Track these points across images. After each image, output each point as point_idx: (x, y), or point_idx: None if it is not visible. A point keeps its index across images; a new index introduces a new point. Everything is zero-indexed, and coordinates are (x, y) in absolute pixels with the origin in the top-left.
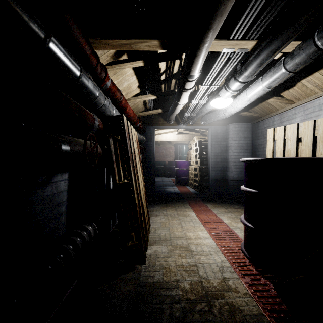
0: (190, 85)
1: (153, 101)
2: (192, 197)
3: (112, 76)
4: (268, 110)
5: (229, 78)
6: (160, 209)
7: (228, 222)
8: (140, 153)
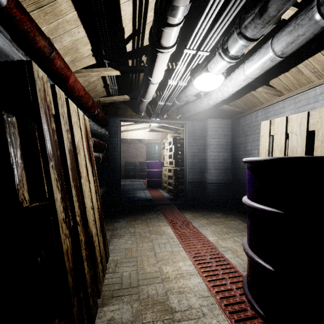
0: (169, 38)
1: (117, 84)
2: (166, 203)
3: (33, 12)
4: (251, 104)
5: (228, 36)
6: (126, 224)
7: (215, 240)
8: (101, 151)
